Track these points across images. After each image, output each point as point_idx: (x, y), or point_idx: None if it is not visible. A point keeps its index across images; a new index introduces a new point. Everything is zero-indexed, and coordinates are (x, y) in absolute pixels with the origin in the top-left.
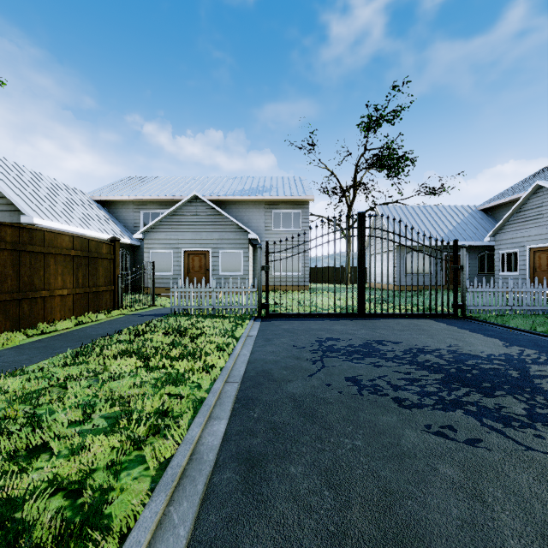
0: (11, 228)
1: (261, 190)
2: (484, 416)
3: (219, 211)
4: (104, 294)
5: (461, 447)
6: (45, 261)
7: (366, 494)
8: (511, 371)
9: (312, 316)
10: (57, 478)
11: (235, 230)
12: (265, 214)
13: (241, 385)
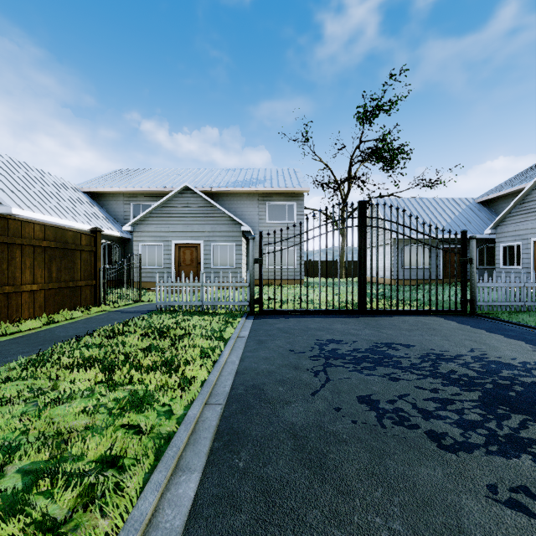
0: None
1: (255, 182)
2: None
3: (211, 202)
4: (84, 290)
5: None
6: (9, 253)
7: None
8: None
9: (309, 313)
10: None
11: (228, 222)
12: (259, 206)
13: (224, 409)
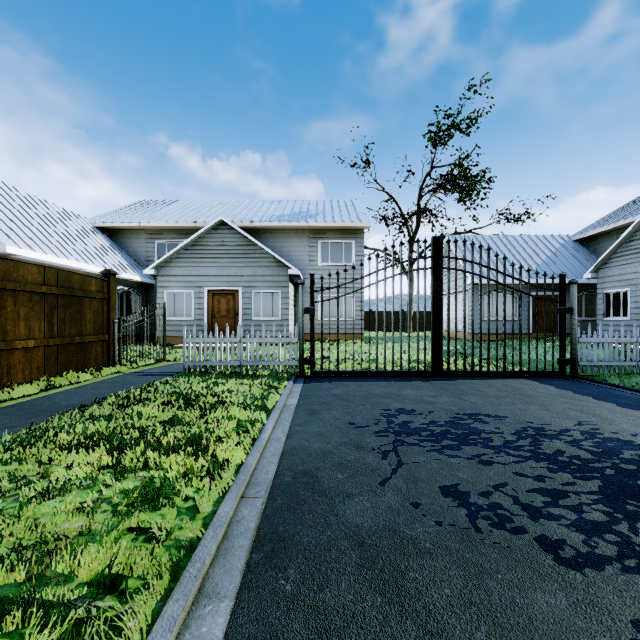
0: None
1: (304, 215)
2: None
3: (252, 240)
4: (94, 346)
5: None
6: None
7: None
8: None
9: (372, 375)
10: None
11: (272, 265)
12: (310, 245)
13: (266, 505)
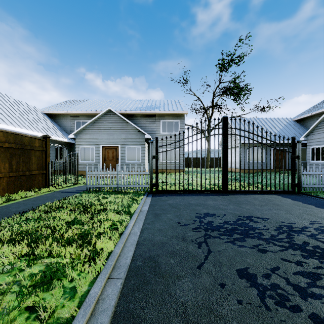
0: None
1: (153, 107)
2: None
3: (125, 119)
4: (37, 177)
5: None
6: None
7: None
8: None
9: (189, 192)
10: None
11: (136, 133)
12: (156, 123)
13: (124, 284)
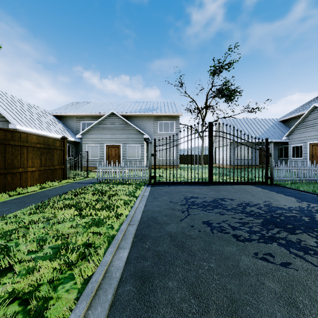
0: (0, 130)
1: (151, 109)
2: (290, 247)
3: (126, 121)
4: (58, 171)
5: (278, 268)
6: (21, 150)
7: (218, 302)
8: (304, 217)
9: (182, 183)
10: (15, 291)
11: (136, 133)
12: (154, 123)
13: (138, 226)
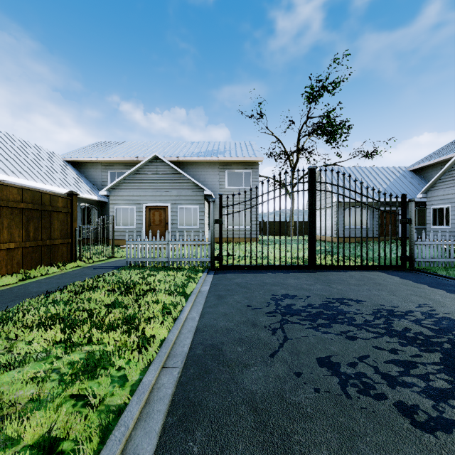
0: None
1: (216, 152)
2: None
3: (177, 170)
4: (60, 247)
5: None
6: None
7: None
8: None
9: (264, 268)
10: None
11: (192, 188)
12: (219, 174)
13: (181, 373)
